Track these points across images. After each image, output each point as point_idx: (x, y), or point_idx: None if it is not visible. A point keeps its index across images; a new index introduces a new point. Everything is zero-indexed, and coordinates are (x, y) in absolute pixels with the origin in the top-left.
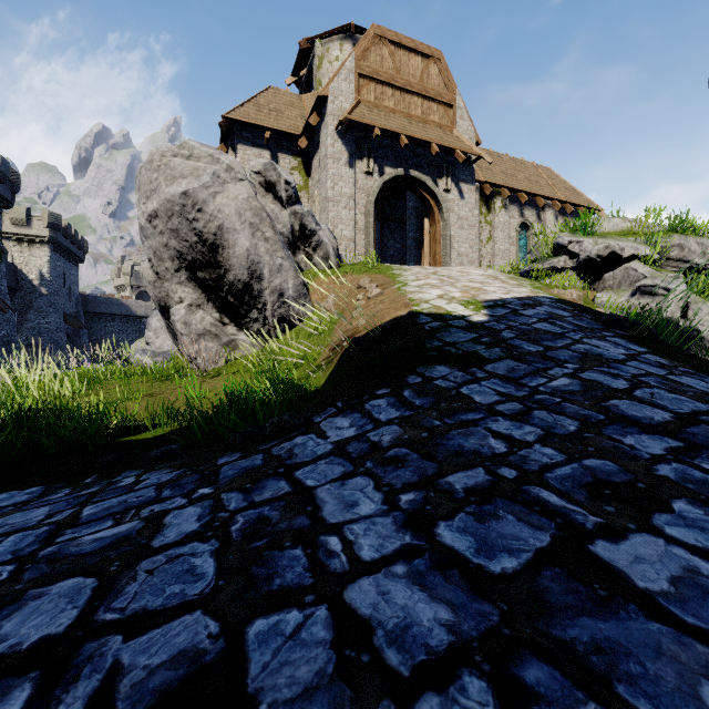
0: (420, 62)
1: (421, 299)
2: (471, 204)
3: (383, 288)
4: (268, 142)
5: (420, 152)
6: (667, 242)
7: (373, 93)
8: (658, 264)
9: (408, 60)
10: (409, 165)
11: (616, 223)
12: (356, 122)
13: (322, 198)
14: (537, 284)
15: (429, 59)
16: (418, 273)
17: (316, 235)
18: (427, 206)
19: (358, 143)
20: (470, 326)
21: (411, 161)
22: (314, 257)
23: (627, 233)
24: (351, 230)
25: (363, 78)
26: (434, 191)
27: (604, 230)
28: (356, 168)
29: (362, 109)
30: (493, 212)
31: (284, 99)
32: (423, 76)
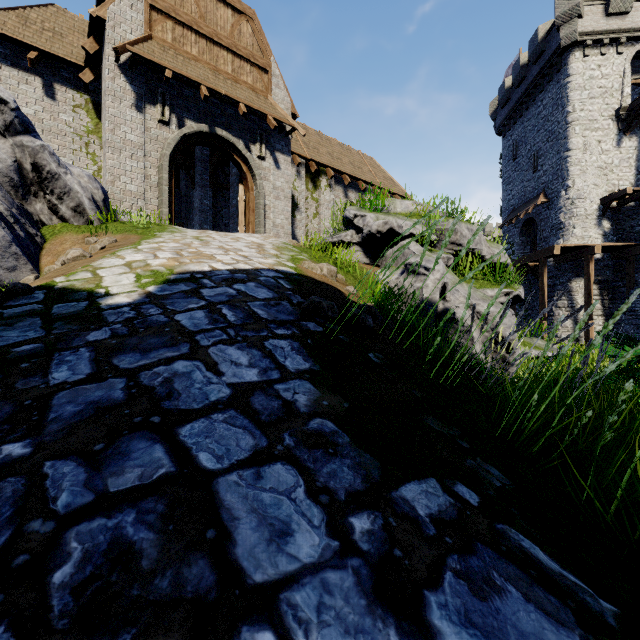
0: (230, 15)
1: (93, 266)
2: (288, 175)
3: (106, 250)
4: (34, 64)
5: (230, 111)
6: (444, 225)
7: (171, 33)
8: (437, 245)
9: (215, 9)
10: (217, 123)
11: (407, 205)
12: (140, 56)
13: (103, 143)
14: (304, 256)
15: (241, 15)
16: (180, 235)
17: (59, 179)
18: (240, 171)
19: (149, 85)
20: (73, 314)
21: (219, 119)
22: (60, 208)
23: (415, 215)
24: (139, 185)
25: (158, 12)
26: (246, 155)
27: (397, 211)
28: (146, 114)
29: (153, 45)
30: (319, 189)
31: (70, 22)
32: (234, 32)
